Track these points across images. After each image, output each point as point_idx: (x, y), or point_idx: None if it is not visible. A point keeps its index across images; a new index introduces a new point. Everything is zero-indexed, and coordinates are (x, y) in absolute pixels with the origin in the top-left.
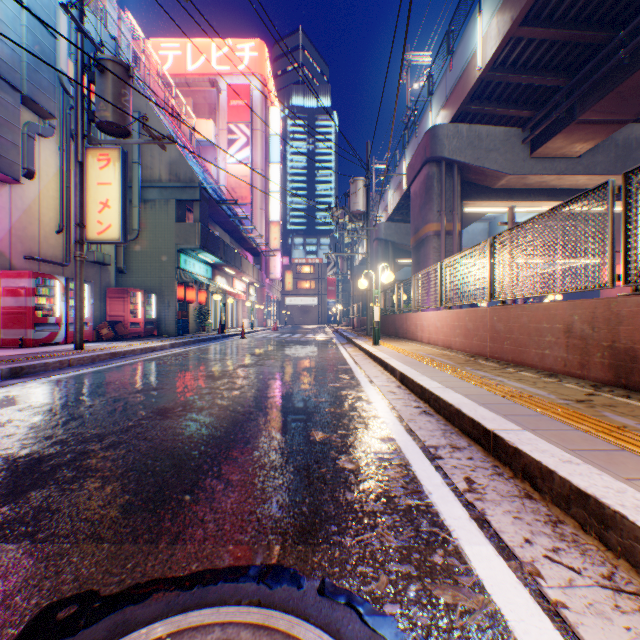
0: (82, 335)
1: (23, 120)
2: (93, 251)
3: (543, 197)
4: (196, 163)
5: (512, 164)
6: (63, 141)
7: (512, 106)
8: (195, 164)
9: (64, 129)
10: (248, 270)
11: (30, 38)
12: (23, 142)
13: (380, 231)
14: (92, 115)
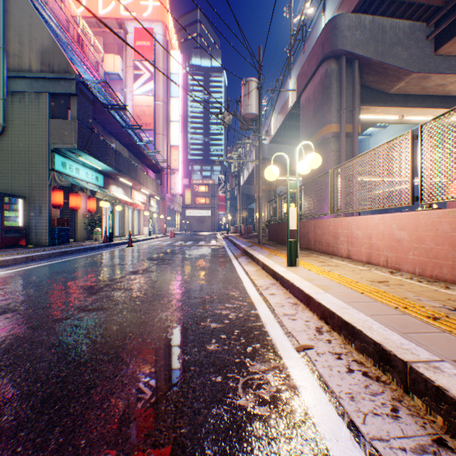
0: None
1: None
2: None
3: (436, 104)
4: (91, 75)
5: (416, 61)
6: None
7: None
8: (87, 73)
9: None
10: (146, 182)
11: None
12: None
13: (264, 151)
14: None
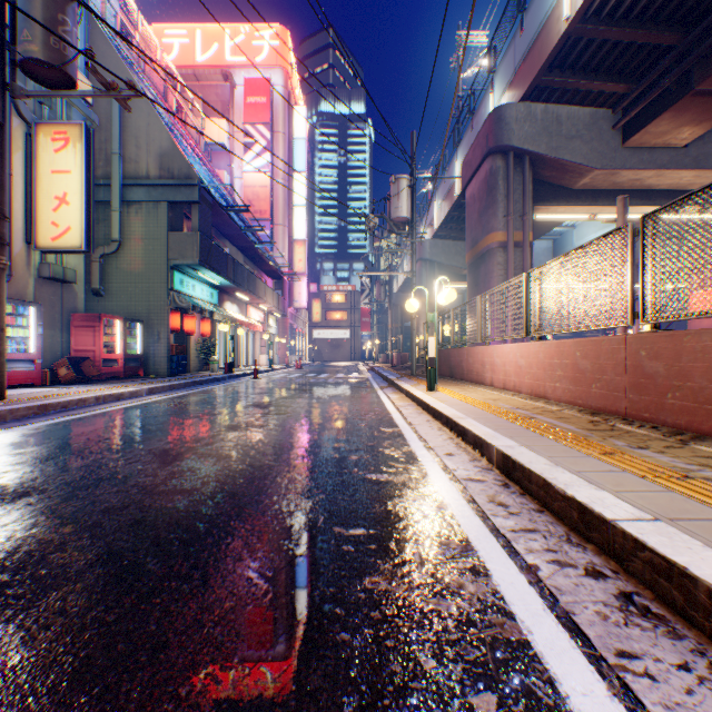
0: (1, 378)
1: None
2: (48, 264)
3: (635, 200)
4: (200, 163)
5: (600, 155)
6: None
7: (602, 78)
8: (198, 163)
9: None
10: (266, 296)
11: None
12: None
13: (424, 250)
14: (15, 53)
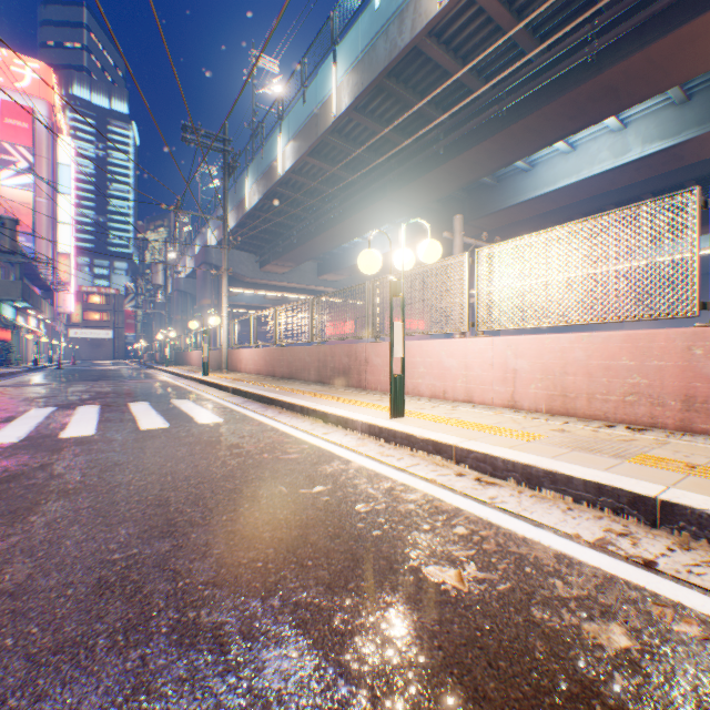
0: None
1: None
2: None
3: (272, 289)
4: None
5: (252, 273)
6: None
7: (249, 245)
8: None
9: None
10: (47, 309)
11: None
12: None
13: (181, 284)
14: None
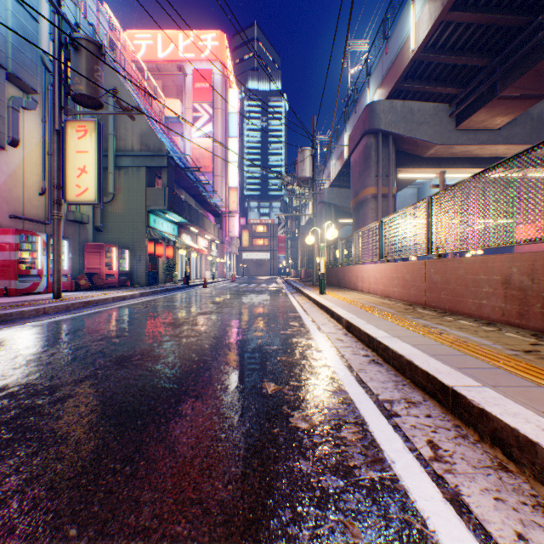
0: (59, 285)
1: (8, 94)
2: (72, 211)
3: (467, 164)
4: (165, 136)
5: (440, 135)
6: (45, 114)
7: (441, 84)
8: (164, 137)
9: (46, 103)
10: (210, 229)
11: (14, 21)
12: (8, 114)
13: (324, 195)
14: (68, 89)
